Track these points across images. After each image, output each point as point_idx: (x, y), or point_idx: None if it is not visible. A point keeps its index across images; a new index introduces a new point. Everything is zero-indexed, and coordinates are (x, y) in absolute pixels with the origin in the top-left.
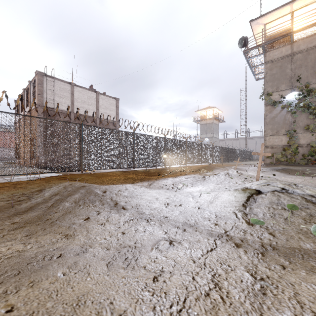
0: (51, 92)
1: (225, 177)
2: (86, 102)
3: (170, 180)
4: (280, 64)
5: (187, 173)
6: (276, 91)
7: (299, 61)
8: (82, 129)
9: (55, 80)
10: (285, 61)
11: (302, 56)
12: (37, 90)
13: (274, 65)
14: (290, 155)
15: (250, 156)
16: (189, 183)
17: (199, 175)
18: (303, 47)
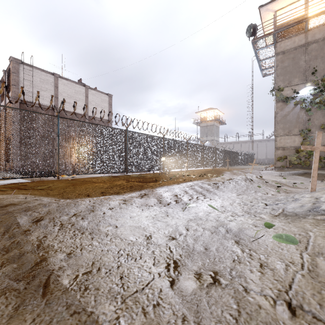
0: (29, 83)
1: (247, 184)
2: (73, 97)
3: (171, 189)
4: (293, 56)
5: (191, 178)
6: (288, 85)
7: (314, 52)
8: (58, 122)
9: (34, 69)
10: (298, 52)
11: (318, 46)
12: (11, 80)
13: (286, 57)
14: (303, 157)
15: (251, 160)
16: (199, 194)
17: (206, 180)
18: (319, 36)
